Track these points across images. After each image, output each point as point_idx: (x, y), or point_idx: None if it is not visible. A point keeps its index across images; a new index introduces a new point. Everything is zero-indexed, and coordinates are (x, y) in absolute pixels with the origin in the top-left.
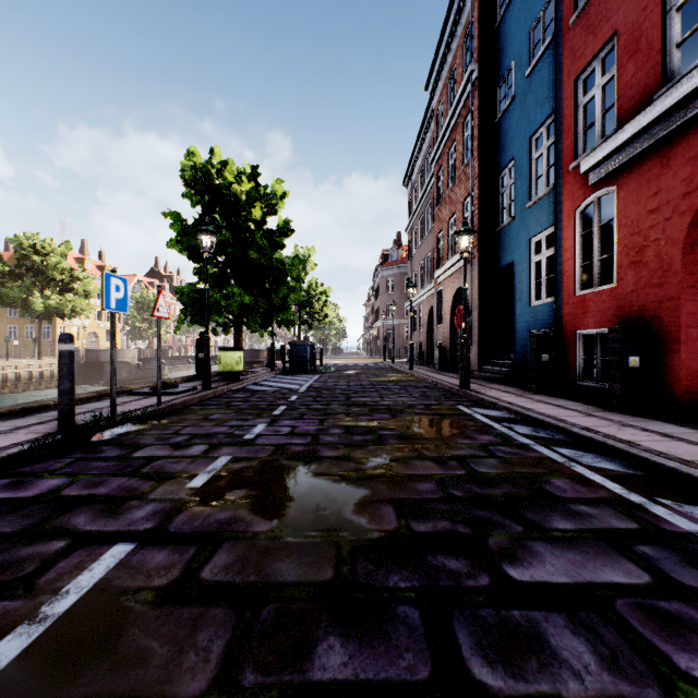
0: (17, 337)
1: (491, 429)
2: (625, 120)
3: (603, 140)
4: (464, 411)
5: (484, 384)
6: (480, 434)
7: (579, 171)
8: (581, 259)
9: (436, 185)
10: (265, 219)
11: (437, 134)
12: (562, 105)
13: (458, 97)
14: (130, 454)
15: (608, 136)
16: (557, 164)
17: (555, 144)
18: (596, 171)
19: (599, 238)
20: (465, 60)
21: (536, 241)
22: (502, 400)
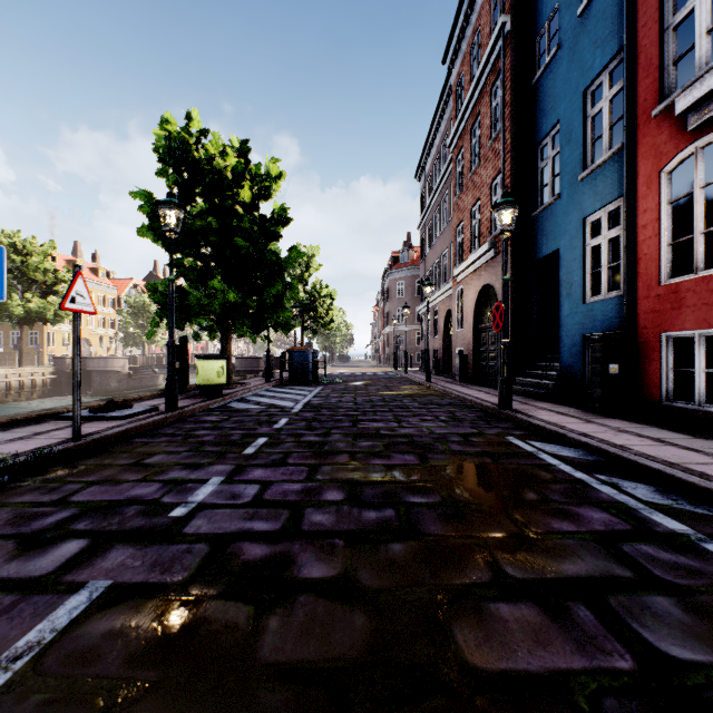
0: (3, 344)
1: (588, 489)
2: None
3: None
4: (521, 448)
5: (525, 401)
6: (579, 504)
7: (668, 116)
8: (670, 235)
9: (455, 171)
10: (257, 205)
11: (457, 113)
12: (637, 34)
13: (485, 60)
14: None
15: None
16: (628, 115)
17: (626, 88)
18: (700, 109)
19: (702, 203)
20: (492, 17)
21: (592, 221)
22: (569, 429)
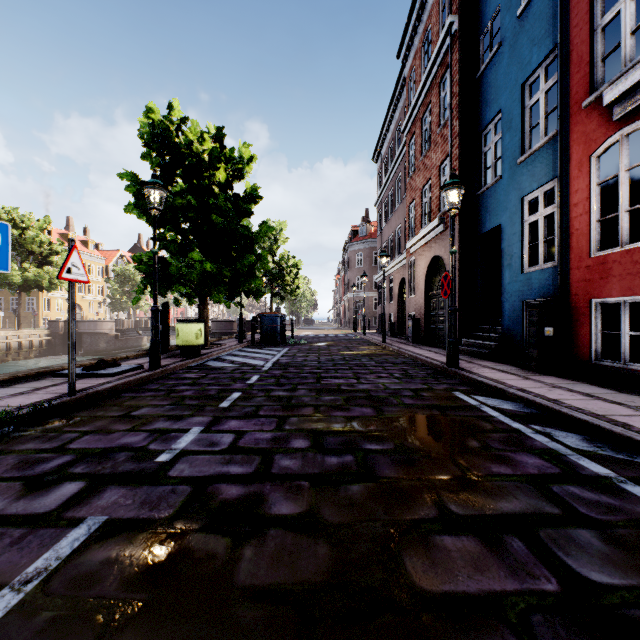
0: (3, 309)
1: (524, 438)
2: None
3: (637, 59)
4: (466, 402)
5: (470, 360)
6: (515, 451)
7: (597, 107)
8: (598, 213)
9: (408, 154)
10: (231, 184)
11: (410, 102)
12: (570, 34)
13: (435, 55)
14: None
15: None
16: (562, 105)
17: (560, 82)
18: (625, 101)
19: (627, 185)
20: (441, 17)
21: (530, 199)
22: (509, 385)
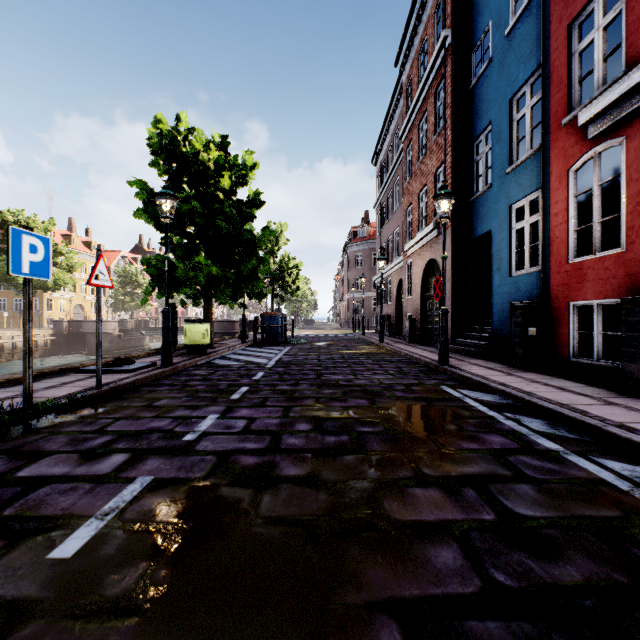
0: (7, 309)
1: (495, 423)
2: (638, 59)
3: (608, 85)
4: (451, 394)
5: (462, 358)
6: (485, 432)
7: (574, 126)
8: (576, 222)
9: (406, 160)
10: (235, 190)
11: (407, 109)
12: (551, 56)
13: (430, 66)
14: (13, 472)
15: (614, 80)
16: (545, 122)
17: (543, 100)
18: (597, 122)
19: (599, 198)
20: (436, 29)
21: (517, 207)
22: (491, 380)
